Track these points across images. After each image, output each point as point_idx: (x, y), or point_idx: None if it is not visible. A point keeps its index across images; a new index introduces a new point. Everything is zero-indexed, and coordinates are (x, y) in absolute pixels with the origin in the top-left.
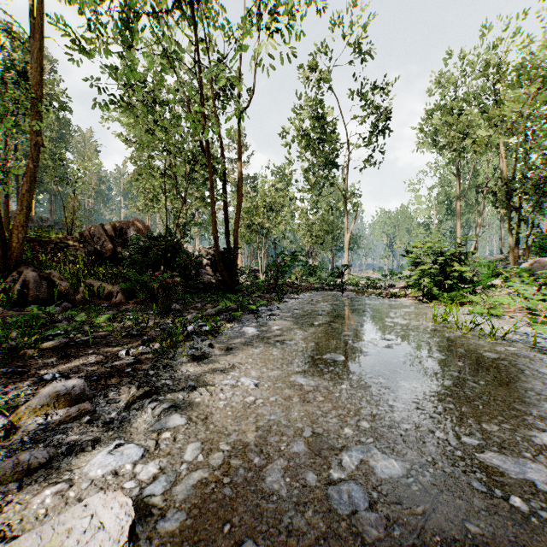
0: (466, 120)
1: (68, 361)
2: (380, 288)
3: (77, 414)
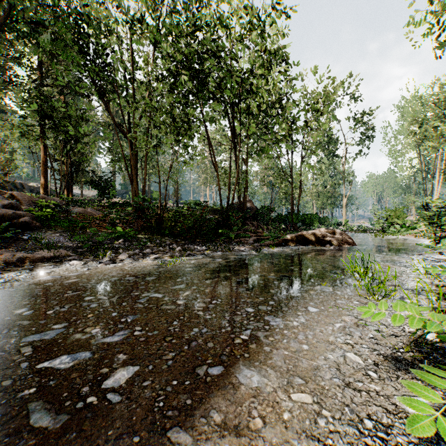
0: (424, 131)
1: None
2: (366, 230)
3: None
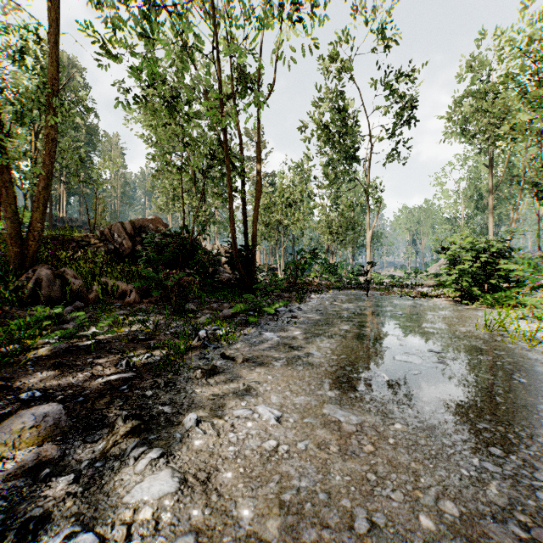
0: (501, 106)
1: (61, 372)
2: (407, 287)
3: (34, 463)
